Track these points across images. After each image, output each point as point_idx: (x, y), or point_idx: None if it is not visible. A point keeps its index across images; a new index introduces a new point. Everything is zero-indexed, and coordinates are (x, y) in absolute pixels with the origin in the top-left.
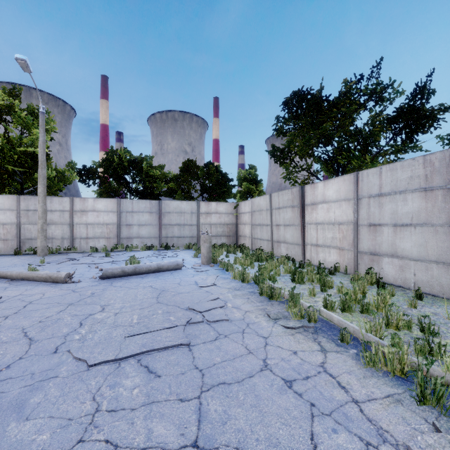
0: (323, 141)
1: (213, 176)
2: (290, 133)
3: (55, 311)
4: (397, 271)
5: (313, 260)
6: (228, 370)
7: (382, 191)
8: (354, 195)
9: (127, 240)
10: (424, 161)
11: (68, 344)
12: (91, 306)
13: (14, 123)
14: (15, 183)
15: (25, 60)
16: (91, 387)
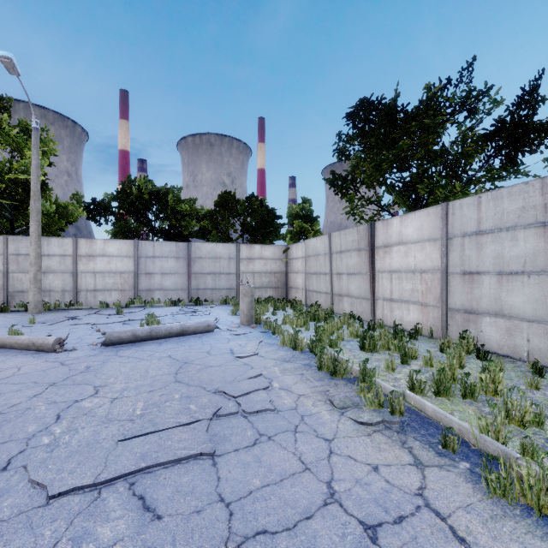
0: (398, 165)
1: (257, 211)
2: (356, 155)
3: (26, 396)
4: (503, 336)
5: (386, 319)
6: (271, 503)
7: (482, 228)
8: (441, 233)
9: (147, 292)
10: (542, 185)
11: (28, 454)
12: (80, 387)
13: (2, 143)
14: (4, 220)
15: (11, 58)
16: (42, 541)
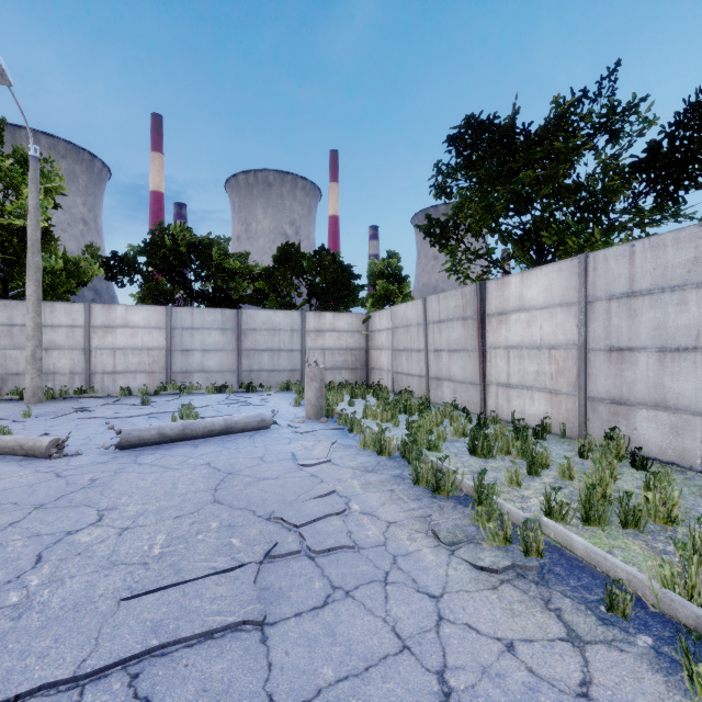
0: (517, 206)
1: (328, 269)
2: (460, 193)
3: None
4: (666, 435)
5: (501, 411)
6: None
7: (636, 287)
8: (579, 295)
9: (183, 375)
10: None
11: None
12: (77, 510)
13: None
14: None
15: None
16: None
